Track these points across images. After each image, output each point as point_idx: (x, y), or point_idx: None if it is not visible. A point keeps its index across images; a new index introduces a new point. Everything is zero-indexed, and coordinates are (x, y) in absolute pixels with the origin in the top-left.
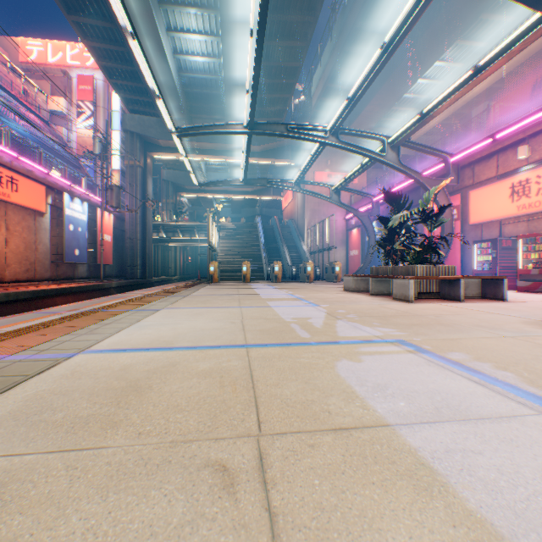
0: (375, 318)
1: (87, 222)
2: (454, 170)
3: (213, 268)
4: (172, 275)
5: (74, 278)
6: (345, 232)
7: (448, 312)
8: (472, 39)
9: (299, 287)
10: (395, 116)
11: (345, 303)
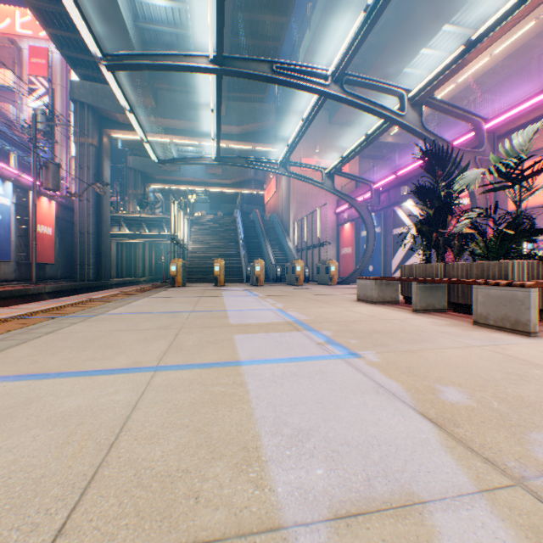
0: None
1: (12, 208)
2: (488, 140)
3: (176, 268)
4: (140, 276)
5: None
6: (335, 227)
7: None
8: None
9: (289, 294)
10: (391, 97)
11: (407, 342)
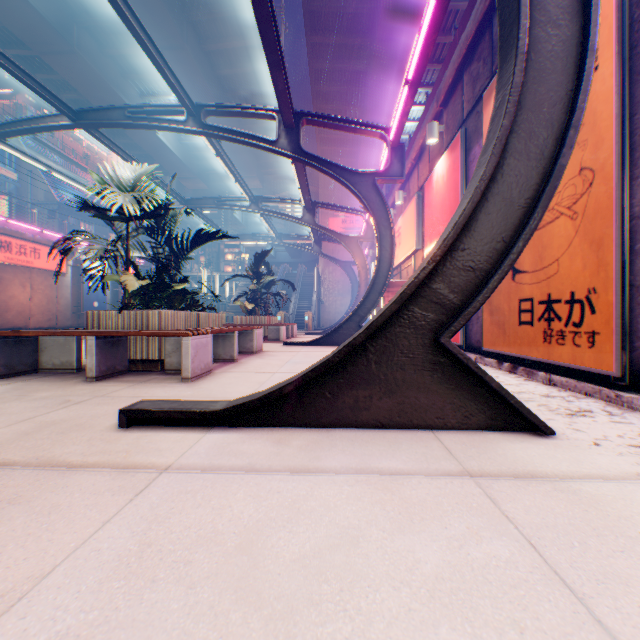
0: None
1: None
2: (371, 227)
3: None
4: None
5: None
6: None
7: None
8: None
9: None
10: None
11: None
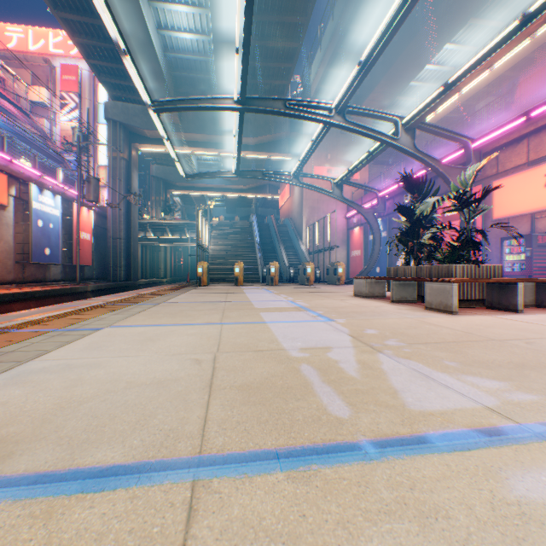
0: (435, 347)
1: (61, 218)
2: (475, 157)
3: (202, 270)
4: (162, 277)
5: (46, 280)
6: (345, 231)
7: (533, 334)
8: (487, 18)
9: (299, 291)
10: (399, 107)
11: (368, 316)
